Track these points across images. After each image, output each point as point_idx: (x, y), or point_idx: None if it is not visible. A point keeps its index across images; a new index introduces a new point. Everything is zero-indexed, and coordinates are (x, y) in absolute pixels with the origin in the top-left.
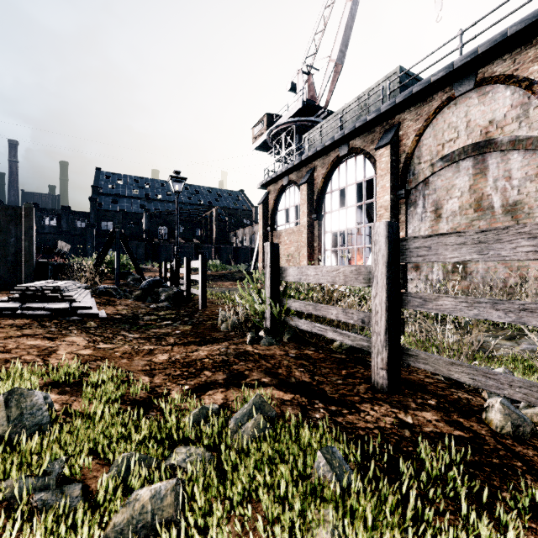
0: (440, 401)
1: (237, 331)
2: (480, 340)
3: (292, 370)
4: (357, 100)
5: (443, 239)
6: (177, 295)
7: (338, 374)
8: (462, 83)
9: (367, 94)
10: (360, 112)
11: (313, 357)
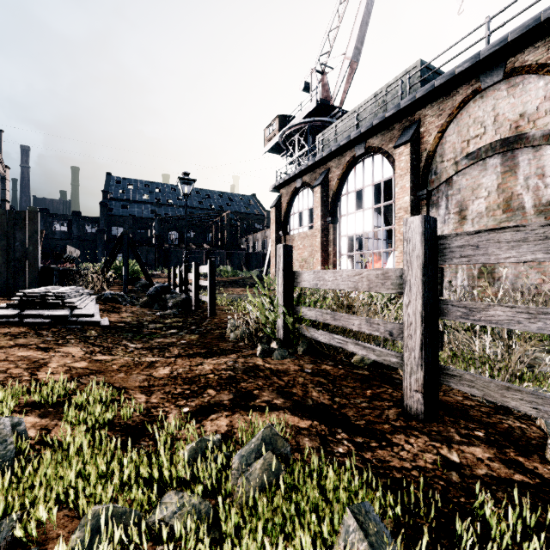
0: (489, 432)
1: (247, 341)
2: (517, 353)
3: (309, 389)
4: (374, 97)
5: (495, 236)
6: (185, 302)
7: (362, 395)
8: (490, 74)
9: (385, 90)
10: (377, 109)
11: (332, 374)
